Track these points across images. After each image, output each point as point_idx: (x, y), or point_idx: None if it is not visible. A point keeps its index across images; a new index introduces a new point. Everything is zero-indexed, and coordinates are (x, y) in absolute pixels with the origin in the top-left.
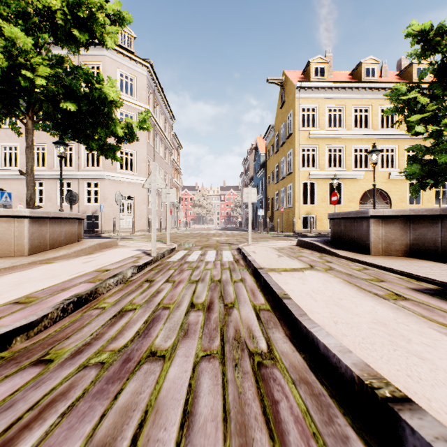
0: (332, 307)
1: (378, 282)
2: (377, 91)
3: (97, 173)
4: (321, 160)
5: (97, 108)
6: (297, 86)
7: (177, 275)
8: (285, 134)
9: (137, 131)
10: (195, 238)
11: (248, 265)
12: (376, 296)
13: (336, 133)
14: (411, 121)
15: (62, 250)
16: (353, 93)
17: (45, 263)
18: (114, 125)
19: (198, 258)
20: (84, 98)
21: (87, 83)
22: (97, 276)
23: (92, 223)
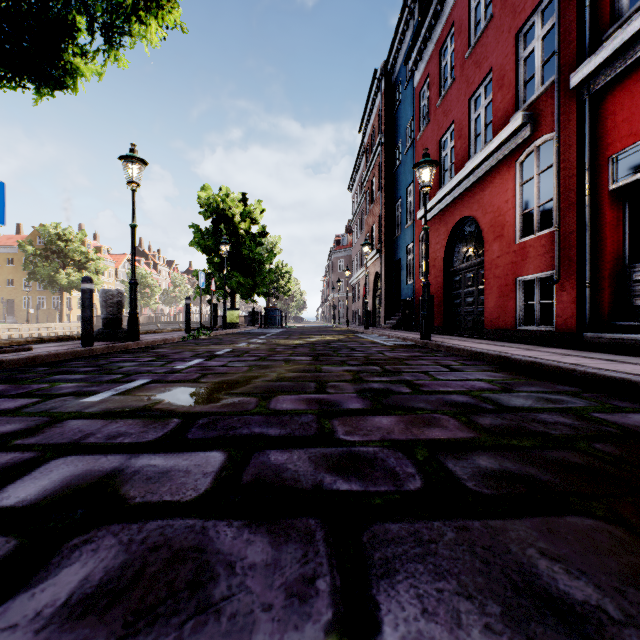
0: None
1: None
2: None
3: None
4: None
5: None
6: None
7: None
8: None
9: None
10: None
11: None
12: None
13: None
14: None
15: None
16: None
17: None
18: None
19: None
20: None
21: None
22: None
23: None
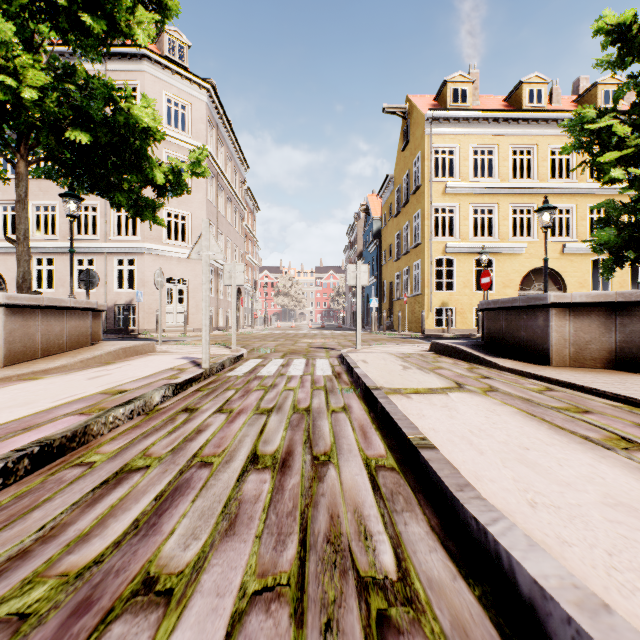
0: (514, 467)
1: (580, 414)
2: (545, 124)
3: (133, 245)
4: (463, 225)
5: (124, 141)
6: (427, 116)
7: (239, 400)
8: (409, 188)
9: (192, 184)
10: (277, 340)
11: (356, 382)
12: (589, 442)
13: (486, 186)
14: (604, 162)
15: (62, 358)
16: (509, 128)
17: (26, 380)
18: (151, 167)
19: (276, 371)
20: (103, 124)
21: (107, 100)
22: (100, 402)
23: (125, 319)
